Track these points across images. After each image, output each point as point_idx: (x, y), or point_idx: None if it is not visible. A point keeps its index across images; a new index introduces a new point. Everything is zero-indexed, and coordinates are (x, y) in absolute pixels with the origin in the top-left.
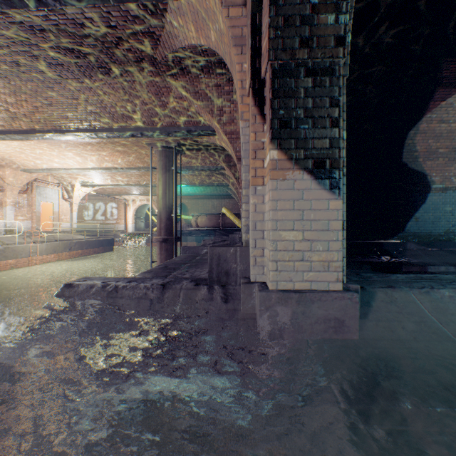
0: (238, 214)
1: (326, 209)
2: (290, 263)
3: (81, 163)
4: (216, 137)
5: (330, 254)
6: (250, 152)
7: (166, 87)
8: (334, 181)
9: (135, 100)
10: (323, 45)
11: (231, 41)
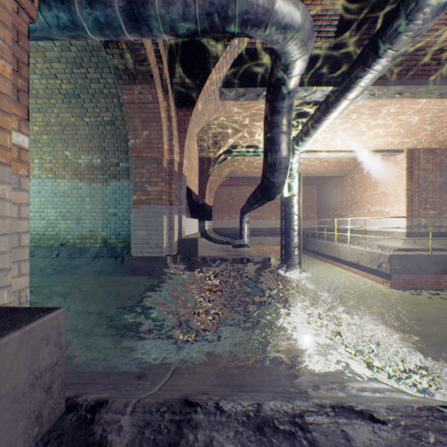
0: None
1: None
2: None
3: None
4: None
5: None
6: None
7: None
8: None
9: None
10: None
11: None
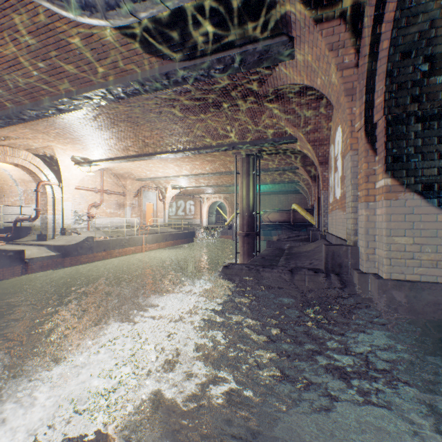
0: (309, 209)
1: (434, 221)
2: (401, 261)
3: (177, 172)
4: (297, 144)
5: (438, 255)
6: (361, 176)
7: (260, 112)
8: (441, 200)
9: (233, 123)
10: (431, 99)
11: (343, 93)
